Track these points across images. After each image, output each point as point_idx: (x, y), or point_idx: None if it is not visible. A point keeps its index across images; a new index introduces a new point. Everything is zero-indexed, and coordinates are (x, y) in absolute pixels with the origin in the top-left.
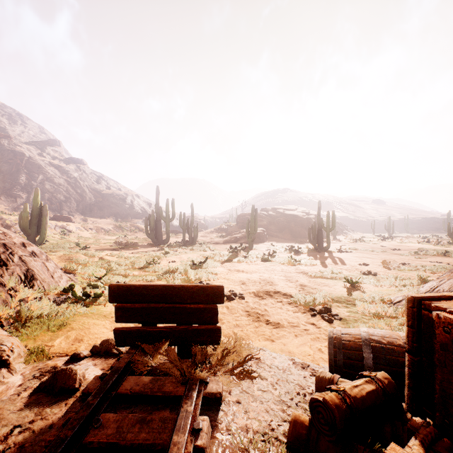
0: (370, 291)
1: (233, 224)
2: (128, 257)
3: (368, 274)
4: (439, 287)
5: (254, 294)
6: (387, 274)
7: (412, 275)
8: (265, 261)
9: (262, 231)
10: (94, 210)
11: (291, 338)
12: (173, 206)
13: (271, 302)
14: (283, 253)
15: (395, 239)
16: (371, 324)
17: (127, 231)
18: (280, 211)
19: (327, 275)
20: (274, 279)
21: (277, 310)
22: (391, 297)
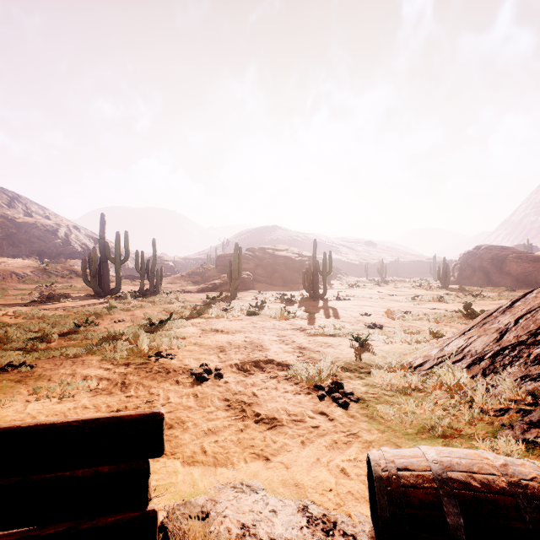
0: (382, 350)
1: (211, 267)
2: (44, 318)
3: (374, 327)
4: (470, 347)
5: (237, 368)
6: (393, 327)
7: (418, 326)
8: (251, 315)
9: (248, 276)
10: (2, 246)
11: (297, 451)
12: (127, 242)
13: (262, 379)
14: (274, 302)
15: (389, 284)
16: (398, 405)
17: (56, 277)
18: (269, 252)
19: (329, 331)
20: (264, 340)
21: (271, 392)
22: (409, 359)
